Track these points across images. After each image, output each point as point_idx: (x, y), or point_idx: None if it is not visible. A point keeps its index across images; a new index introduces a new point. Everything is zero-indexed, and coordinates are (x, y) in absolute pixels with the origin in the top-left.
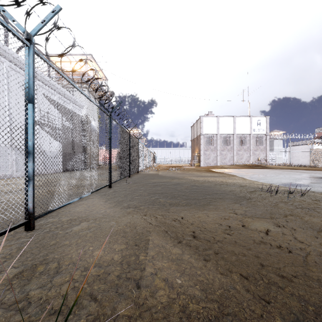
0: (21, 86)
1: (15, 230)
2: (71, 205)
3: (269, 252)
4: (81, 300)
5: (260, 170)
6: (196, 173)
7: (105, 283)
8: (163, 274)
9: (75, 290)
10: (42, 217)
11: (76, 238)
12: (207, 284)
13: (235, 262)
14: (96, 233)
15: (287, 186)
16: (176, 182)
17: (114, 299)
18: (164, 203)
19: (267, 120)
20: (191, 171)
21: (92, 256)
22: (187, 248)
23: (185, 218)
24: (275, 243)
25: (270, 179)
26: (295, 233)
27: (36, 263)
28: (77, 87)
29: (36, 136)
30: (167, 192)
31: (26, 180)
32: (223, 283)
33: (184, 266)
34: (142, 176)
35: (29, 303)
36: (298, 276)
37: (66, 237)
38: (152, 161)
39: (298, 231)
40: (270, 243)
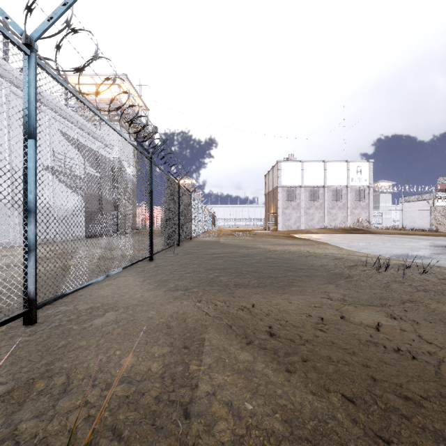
0: None
1: (9, 323)
2: (93, 286)
3: (384, 359)
4: (98, 439)
5: (362, 236)
6: (273, 240)
7: (137, 409)
8: (225, 394)
9: (90, 421)
10: (48, 304)
11: (98, 336)
12: (292, 410)
13: (334, 375)
14: (127, 329)
15: (401, 259)
16: (245, 253)
17: (149, 437)
18: (227, 283)
19: (370, 166)
20: (266, 237)
21: (119, 366)
22: (261, 352)
23: (258, 306)
24: (392, 344)
25: (377, 249)
26: (418, 329)
27: (35, 376)
28: (103, 117)
29: (41, 187)
30: (231, 268)
31: (25, 251)
32: (317, 409)
33: (257, 381)
34: (196, 244)
35: (16, 443)
36: (430, 399)
37: (83, 335)
38: (210, 223)
39: (422, 326)
40: (383, 344)
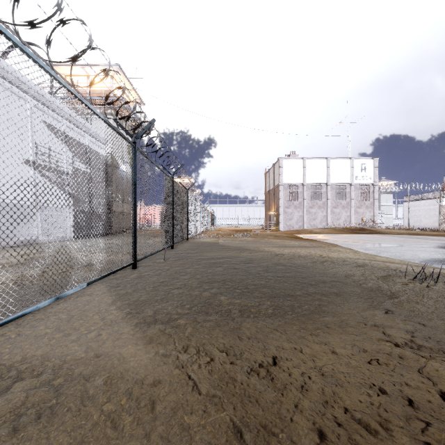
0: (4, 106)
1: None
2: (36, 314)
3: None
4: None
5: (370, 237)
6: (276, 241)
7: None
8: None
9: None
10: None
11: None
12: None
13: None
14: None
15: (436, 266)
16: (248, 258)
17: None
18: (228, 308)
19: (375, 163)
20: (268, 237)
21: None
22: None
23: (283, 362)
24: None
25: (398, 252)
26: None
27: None
28: (48, 69)
29: None
30: (233, 280)
31: None
32: None
33: None
34: (192, 246)
35: None
36: None
37: None
38: (209, 222)
39: None
40: None
